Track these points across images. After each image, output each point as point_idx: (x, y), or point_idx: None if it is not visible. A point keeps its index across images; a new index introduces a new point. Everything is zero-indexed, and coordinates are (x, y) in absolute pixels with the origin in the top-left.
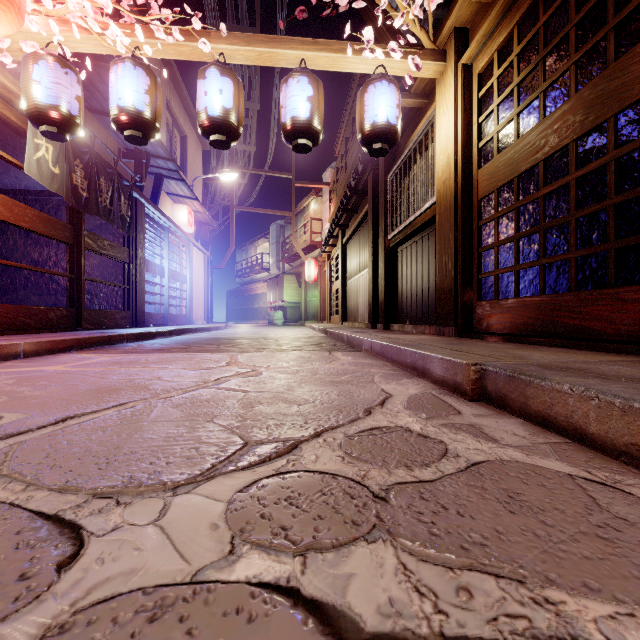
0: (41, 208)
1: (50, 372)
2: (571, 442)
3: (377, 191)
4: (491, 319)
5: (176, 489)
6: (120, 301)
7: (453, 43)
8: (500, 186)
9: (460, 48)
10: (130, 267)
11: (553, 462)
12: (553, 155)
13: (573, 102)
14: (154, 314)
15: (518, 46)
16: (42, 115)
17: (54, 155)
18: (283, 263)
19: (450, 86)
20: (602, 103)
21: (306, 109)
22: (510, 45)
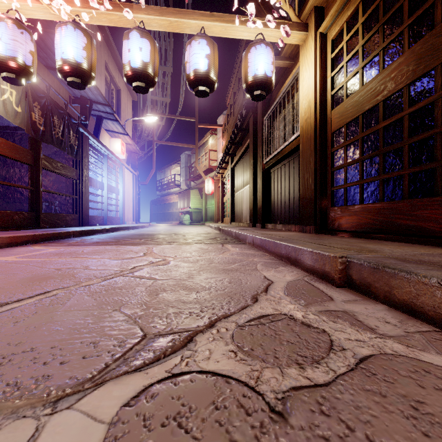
0: (12, 139)
1: (1, 262)
2: (439, 330)
3: (256, 129)
4: (341, 220)
5: (57, 402)
6: (70, 207)
7: (313, 18)
8: (348, 122)
9: (318, 21)
10: (77, 182)
11: (435, 356)
12: (390, 97)
13: (407, 55)
14: (96, 217)
15: (362, 17)
16: (2, 64)
17: (17, 98)
18: (190, 181)
19: (310, 49)
20: (431, 55)
21: (205, 64)
22: (356, 17)
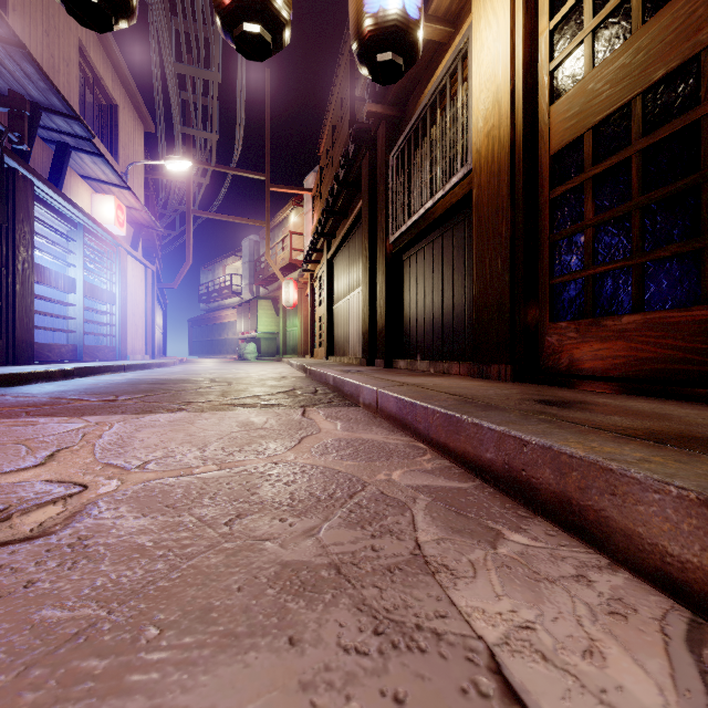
0: None
1: None
2: None
3: (374, 180)
4: (580, 352)
5: None
6: None
7: None
8: (600, 120)
9: None
10: (2, 273)
11: None
12: None
13: None
14: (56, 345)
15: None
16: None
17: None
18: (258, 286)
19: None
20: None
21: None
22: None
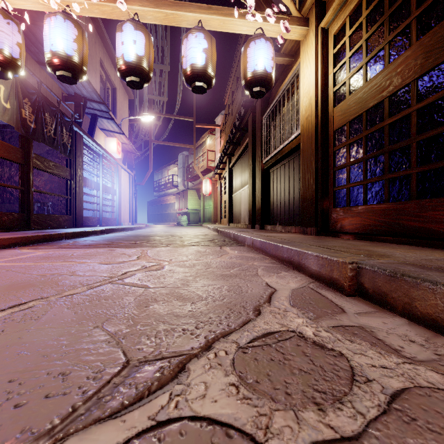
0: (2, 137)
1: None
2: None
3: (255, 128)
4: (344, 221)
5: None
6: (63, 208)
7: (314, 12)
8: (351, 119)
9: (319, 16)
10: (71, 182)
11: None
12: (396, 92)
13: (415, 49)
14: (91, 218)
15: (366, 10)
16: None
17: (5, 93)
18: (187, 182)
19: (312, 45)
20: (441, 47)
21: (202, 58)
22: (359, 10)
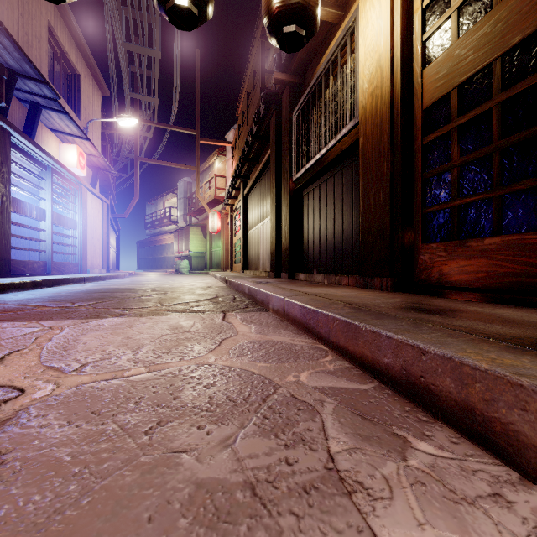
0: None
1: None
2: None
3: (280, 133)
4: (448, 267)
5: None
6: None
7: None
8: (465, 79)
9: None
10: None
11: None
12: None
13: None
14: (29, 262)
15: None
16: None
17: None
18: (190, 216)
19: None
20: None
21: None
22: None
